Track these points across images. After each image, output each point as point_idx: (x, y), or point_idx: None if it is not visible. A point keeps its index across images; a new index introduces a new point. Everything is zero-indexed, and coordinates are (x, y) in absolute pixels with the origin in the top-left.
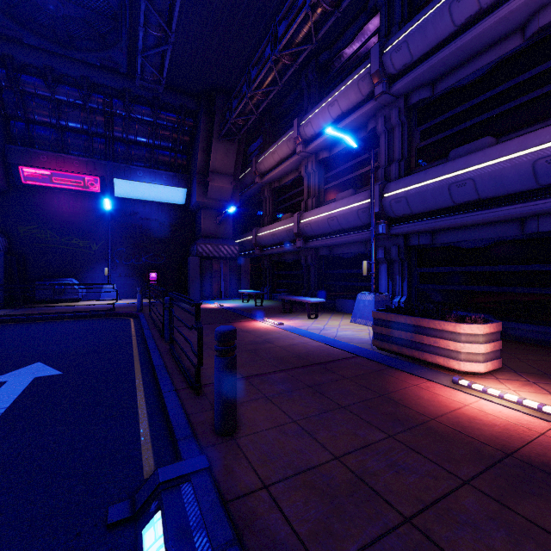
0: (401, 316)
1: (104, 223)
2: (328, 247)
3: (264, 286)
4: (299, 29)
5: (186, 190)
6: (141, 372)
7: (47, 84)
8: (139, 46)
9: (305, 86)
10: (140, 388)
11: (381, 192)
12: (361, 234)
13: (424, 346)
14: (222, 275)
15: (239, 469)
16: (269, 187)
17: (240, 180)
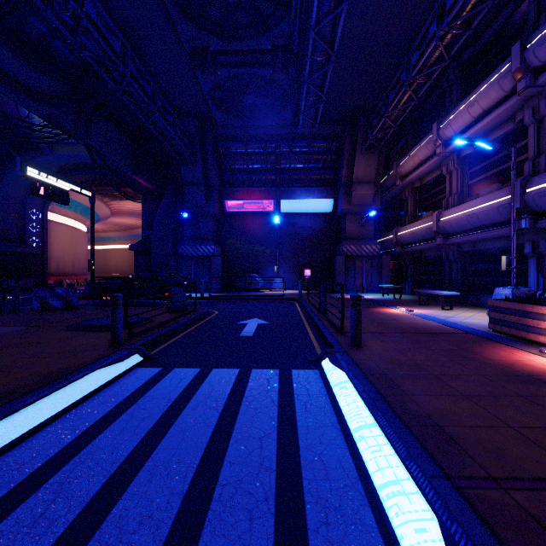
0: (511, 303)
1: (274, 233)
2: (471, 243)
3: (405, 281)
4: (430, 55)
5: (333, 200)
6: (309, 327)
7: (243, 145)
8: (302, 109)
9: (446, 87)
10: (310, 332)
11: (523, 187)
12: (503, 229)
13: (530, 328)
14: (364, 272)
15: (360, 354)
16: (410, 187)
17: (382, 184)
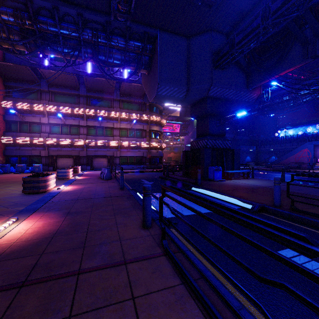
0: None
1: None
2: None
3: None
4: None
5: None
6: None
7: None
8: None
9: None
10: (231, 288)
11: None
12: None
13: None
14: None
15: None
16: None
17: None
